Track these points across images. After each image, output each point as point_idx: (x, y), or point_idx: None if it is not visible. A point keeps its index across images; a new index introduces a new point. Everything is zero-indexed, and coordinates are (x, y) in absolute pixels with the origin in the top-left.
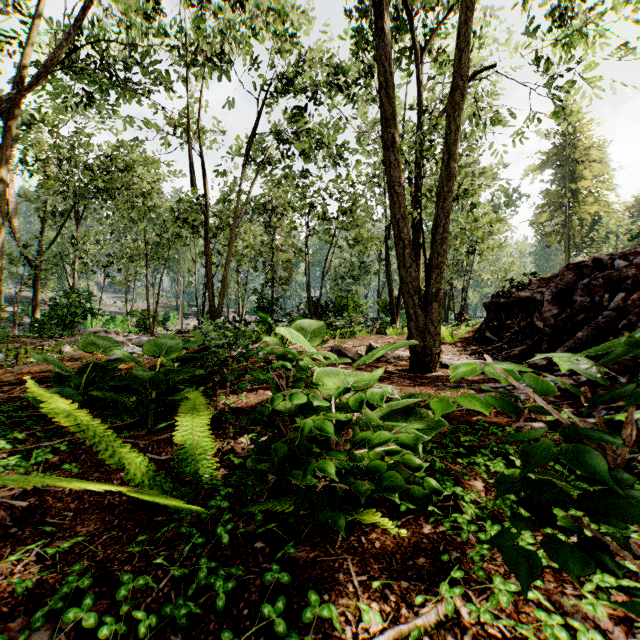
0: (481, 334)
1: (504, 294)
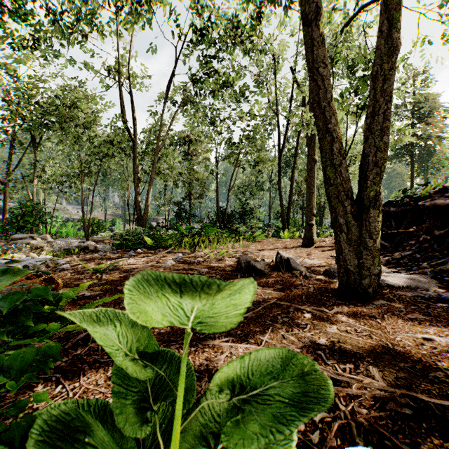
0: None
1: (394, 203)
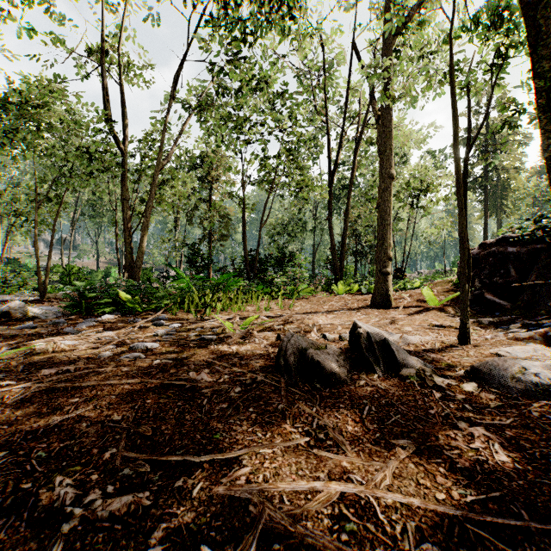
0: (476, 295)
1: (512, 241)
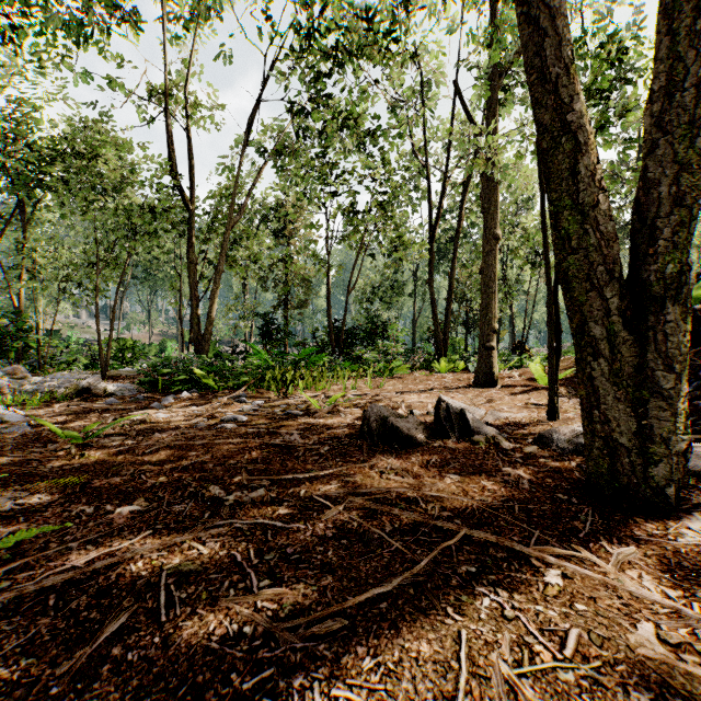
0: None
1: None
